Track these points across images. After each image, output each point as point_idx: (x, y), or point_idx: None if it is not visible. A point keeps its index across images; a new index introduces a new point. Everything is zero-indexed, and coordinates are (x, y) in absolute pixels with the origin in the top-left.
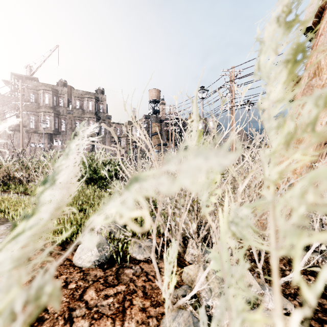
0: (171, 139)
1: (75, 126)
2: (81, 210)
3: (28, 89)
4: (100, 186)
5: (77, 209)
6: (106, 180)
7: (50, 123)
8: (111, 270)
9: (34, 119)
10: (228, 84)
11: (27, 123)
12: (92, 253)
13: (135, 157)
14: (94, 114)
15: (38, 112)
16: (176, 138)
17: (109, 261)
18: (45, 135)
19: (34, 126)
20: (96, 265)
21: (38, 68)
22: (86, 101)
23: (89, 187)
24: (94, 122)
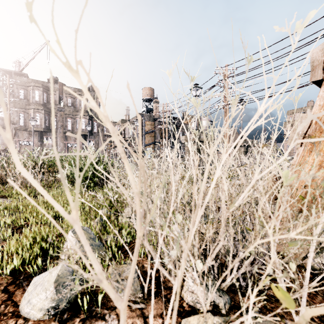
0: (165, 138)
1: (67, 124)
2: (57, 218)
3: (17, 85)
4: (88, 187)
5: (52, 217)
6: (93, 180)
7: (41, 121)
8: (72, 323)
9: (23, 116)
10: (221, 82)
11: (16, 120)
12: (47, 295)
13: (128, 156)
14: (86, 112)
15: (28, 109)
16: (170, 136)
17: (73, 304)
18: (35, 133)
19: (23, 123)
20: (50, 316)
21: (28, 63)
22: (78, 98)
23: (73, 189)
24: (87, 120)
